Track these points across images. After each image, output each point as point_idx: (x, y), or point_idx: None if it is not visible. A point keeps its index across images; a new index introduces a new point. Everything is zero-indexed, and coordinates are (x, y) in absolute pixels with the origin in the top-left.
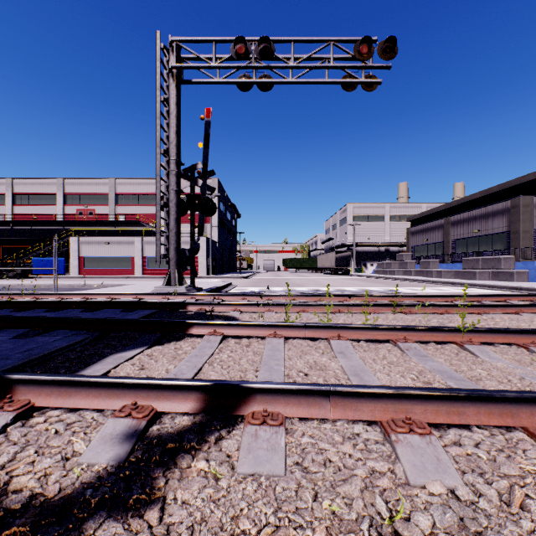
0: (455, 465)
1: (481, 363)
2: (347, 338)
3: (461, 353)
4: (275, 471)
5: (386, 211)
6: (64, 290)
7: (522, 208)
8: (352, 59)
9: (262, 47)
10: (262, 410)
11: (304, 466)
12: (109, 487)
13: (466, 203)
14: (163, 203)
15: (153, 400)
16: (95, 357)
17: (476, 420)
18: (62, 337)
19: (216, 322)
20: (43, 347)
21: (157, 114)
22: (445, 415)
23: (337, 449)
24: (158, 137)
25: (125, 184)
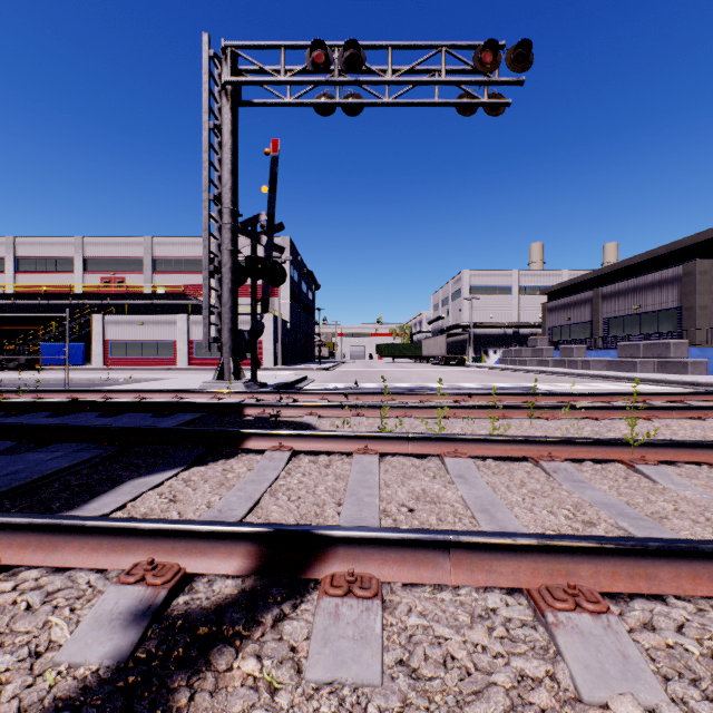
0: (651, 665)
1: (662, 491)
2: (468, 455)
3: (632, 477)
4: (367, 677)
5: (514, 280)
6: (82, 386)
7: (698, 276)
8: (470, 72)
9: (348, 54)
10: (346, 572)
11: (412, 668)
12: (97, 708)
13: (621, 269)
14: (214, 267)
15: (181, 555)
16: (106, 483)
17: (674, 587)
18: (64, 453)
19: (283, 431)
20: (32, 469)
21: (204, 146)
22: (626, 580)
23: (463, 637)
24: (207, 178)
25: (165, 244)
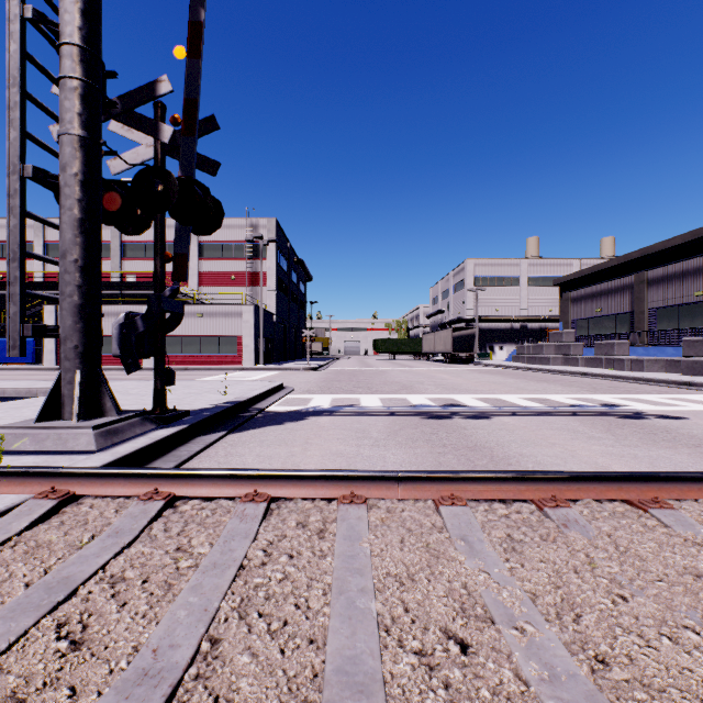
0: None
1: None
2: None
3: None
4: None
5: (522, 270)
6: None
7: None
8: None
9: None
10: None
11: None
12: None
13: (655, 253)
14: (33, 169)
15: None
16: None
17: None
18: None
19: None
20: None
21: None
22: None
23: None
24: None
25: None
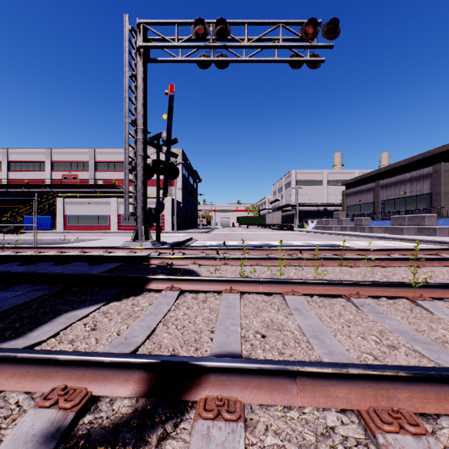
0: None
1: (438, 320)
2: (301, 294)
3: (416, 310)
4: None
5: (324, 176)
6: (48, 243)
7: (443, 173)
8: (298, 40)
9: (219, 28)
10: (216, 395)
11: None
12: None
13: (392, 169)
14: (131, 167)
15: (89, 380)
16: (49, 315)
17: None
18: (23, 292)
19: (174, 277)
20: None
21: (125, 88)
22: (435, 402)
23: None
24: (127, 109)
25: (103, 153)
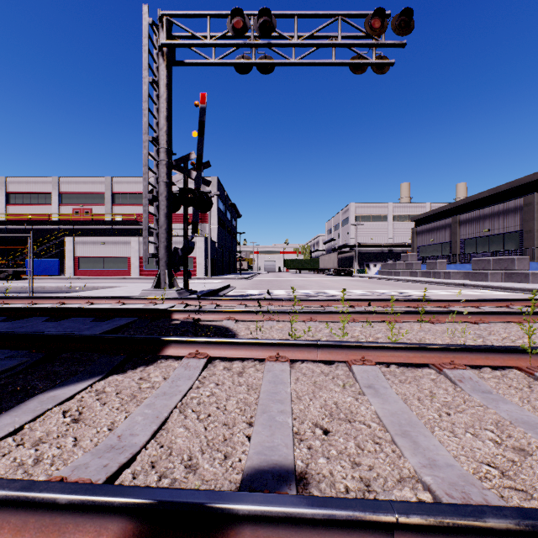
0: None
1: None
2: (374, 363)
3: (536, 387)
4: None
5: (389, 211)
6: (53, 292)
7: (536, 206)
8: (361, 38)
9: (262, 21)
10: None
11: None
12: None
13: (472, 202)
14: (152, 196)
15: (32, 535)
16: (17, 396)
17: None
18: None
19: (199, 339)
20: None
21: (144, 97)
22: None
23: None
24: (146, 123)
25: (122, 183)
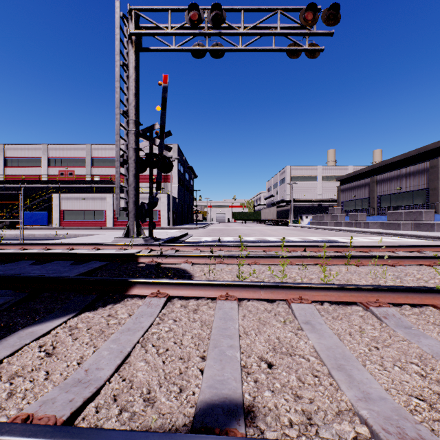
0: None
1: None
2: (310, 301)
3: None
4: None
5: (319, 172)
6: (42, 239)
7: (439, 168)
8: (296, 28)
9: (214, 14)
10: None
11: None
12: None
13: (387, 165)
14: (123, 159)
15: None
16: None
17: None
18: None
19: (160, 280)
20: None
21: (116, 77)
22: None
23: None
24: (118, 99)
25: (99, 149)
